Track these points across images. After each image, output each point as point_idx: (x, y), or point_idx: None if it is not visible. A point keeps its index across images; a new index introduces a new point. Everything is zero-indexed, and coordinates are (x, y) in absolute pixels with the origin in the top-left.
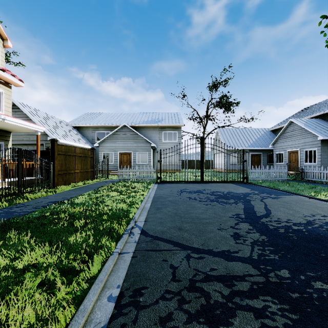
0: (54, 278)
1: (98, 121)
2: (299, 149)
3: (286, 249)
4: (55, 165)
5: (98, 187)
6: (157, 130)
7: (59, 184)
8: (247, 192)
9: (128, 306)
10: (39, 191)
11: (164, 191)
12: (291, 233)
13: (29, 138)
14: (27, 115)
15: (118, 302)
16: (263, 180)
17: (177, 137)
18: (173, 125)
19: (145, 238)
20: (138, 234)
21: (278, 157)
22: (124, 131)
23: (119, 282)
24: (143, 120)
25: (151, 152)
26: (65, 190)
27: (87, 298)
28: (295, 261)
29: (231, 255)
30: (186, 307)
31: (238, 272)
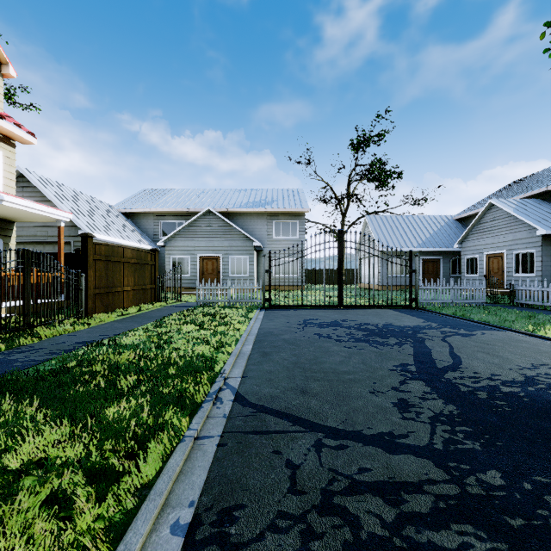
0: (73, 487)
1: (164, 203)
2: (505, 252)
3: (493, 431)
4: (89, 278)
5: (162, 317)
6: (263, 219)
7: (96, 311)
8: (418, 326)
9: (208, 545)
10: (61, 323)
11: (275, 324)
12: (500, 400)
13: (47, 232)
14: (44, 192)
15: (190, 535)
16: (444, 304)
17: (298, 231)
18: (292, 211)
19: (242, 409)
20: (230, 402)
21: (468, 264)
22: (208, 220)
23: (193, 494)
24: (240, 201)
25: (255, 256)
26: (107, 322)
27: (132, 529)
28: (512, 453)
29: (395, 442)
30: (317, 546)
31: (409, 476)
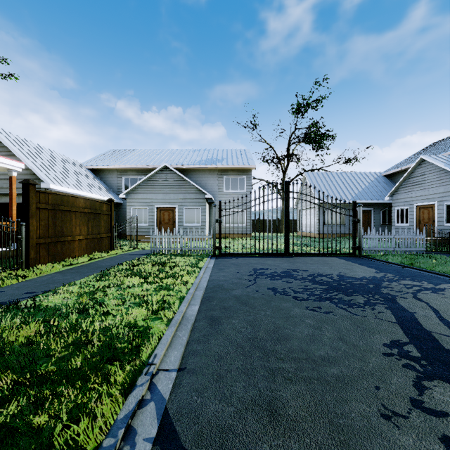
0: None
1: (126, 161)
2: (436, 203)
3: None
4: (31, 227)
5: (110, 266)
6: (214, 174)
7: (41, 262)
8: (374, 277)
9: None
10: None
11: (225, 274)
12: None
13: None
14: (9, 147)
15: None
16: (386, 252)
17: (245, 185)
18: (240, 167)
19: None
20: (147, 447)
21: (398, 214)
22: (164, 175)
23: None
24: (194, 159)
25: (207, 207)
26: (49, 273)
27: None
28: None
29: None
30: None
31: None
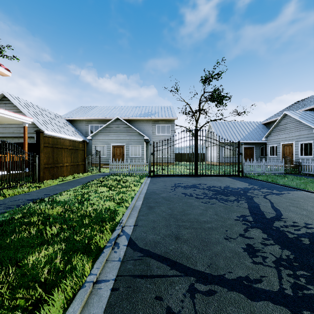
0: None
1: (91, 114)
2: (294, 142)
3: None
4: (41, 158)
5: (87, 182)
6: (150, 123)
7: (46, 179)
8: (246, 187)
9: None
10: (21, 186)
11: (157, 186)
12: None
13: (20, 131)
14: (18, 107)
15: None
16: (259, 174)
17: (170, 130)
18: (167, 118)
19: (132, 253)
20: (124, 247)
21: (271, 150)
22: (117, 124)
23: None
24: (136, 113)
25: (145, 145)
26: (52, 185)
27: None
28: None
29: (253, 287)
30: None
31: None
